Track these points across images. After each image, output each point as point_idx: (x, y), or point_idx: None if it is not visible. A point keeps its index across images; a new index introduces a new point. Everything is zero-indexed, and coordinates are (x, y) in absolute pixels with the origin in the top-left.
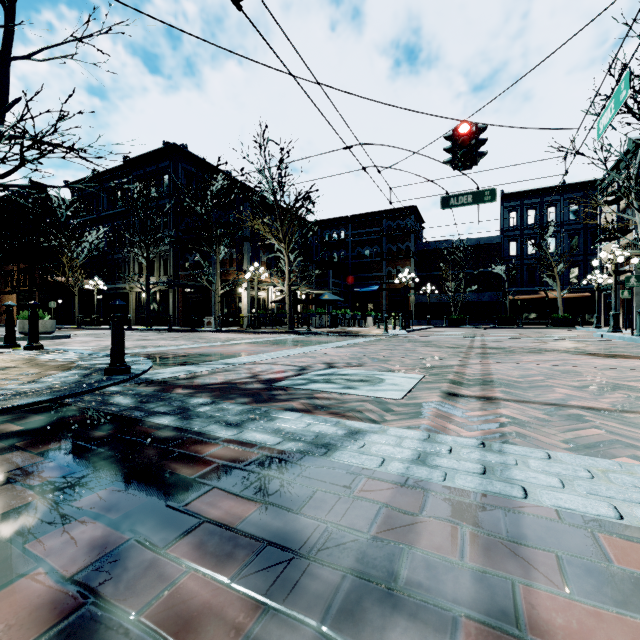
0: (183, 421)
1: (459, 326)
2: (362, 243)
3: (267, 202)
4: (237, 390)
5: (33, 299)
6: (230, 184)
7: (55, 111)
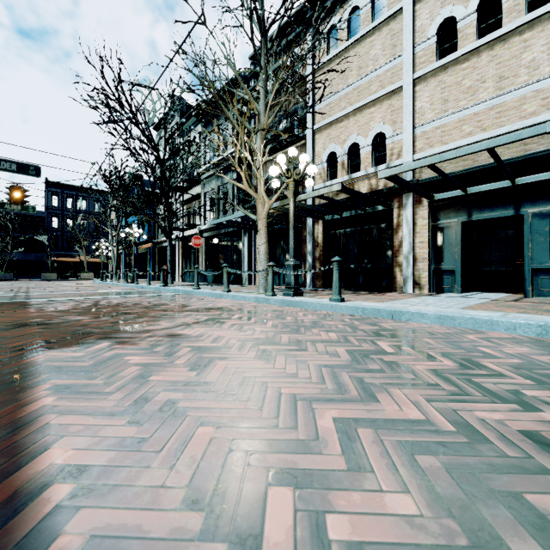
0: None
1: (7, 280)
2: None
3: None
4: None
5: None
6: None
7: None
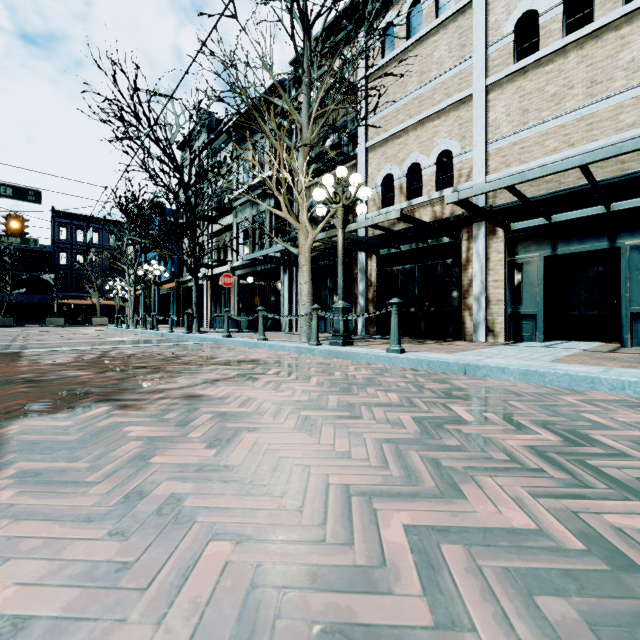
0: None
1: (5, 325)
2: None
3: None
4: None
5: None
6: None
7: None
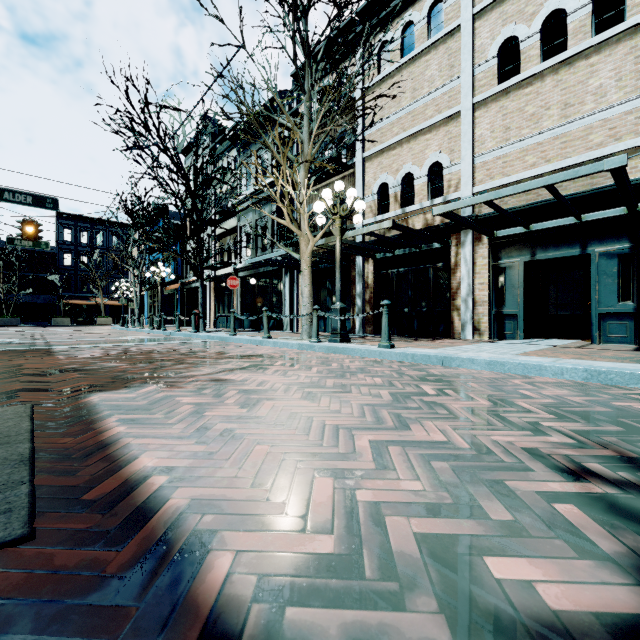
0: None
1: (13, 325)
2: None
3: None
4: None
5: None
6: None
7: None
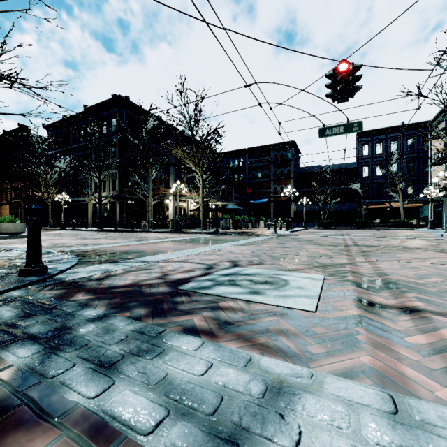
0: (43, 357)
1: (327, 228)
2: (256, 168)
3: (187, 138)
4: (139, 295)
5: (21, 208)
6: (161, 125)
7: None
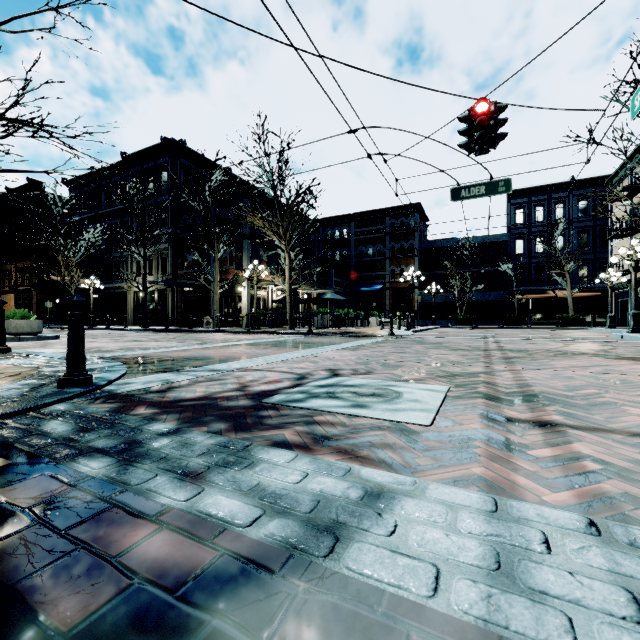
0: (120, 468)
1: (465, 326)
2: (365, 241)
3: (268, 199)
4: (216, 409)
5: (31, 299)
6: (230, 181)
7: (17, 79)
